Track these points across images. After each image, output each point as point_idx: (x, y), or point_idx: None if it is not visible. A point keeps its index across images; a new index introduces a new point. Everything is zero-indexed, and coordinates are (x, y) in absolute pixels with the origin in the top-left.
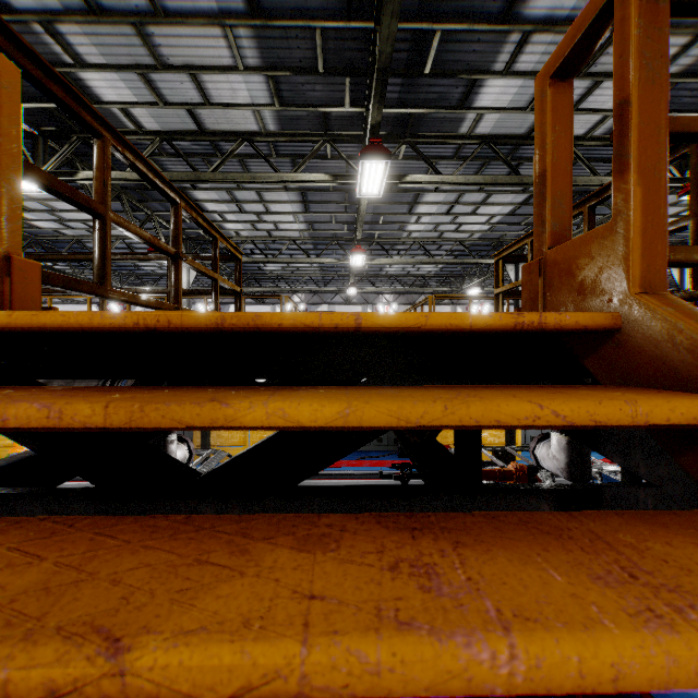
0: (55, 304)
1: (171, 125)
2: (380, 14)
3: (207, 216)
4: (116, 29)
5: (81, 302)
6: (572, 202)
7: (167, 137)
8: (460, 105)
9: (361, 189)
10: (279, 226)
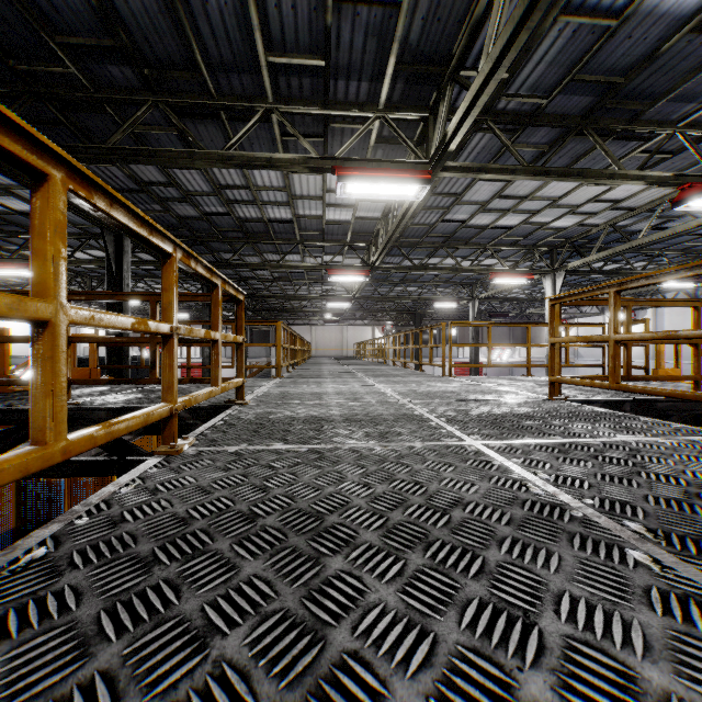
0: (579, 318)
1: (379, 209)
2: (255, 110)
3: (525, 228)
4: (300, 202)
5: (594, 314)
6: (1, 362)
7: (383, 217)
8: (390, 8)
9: (406, 195)
10: (611, 198)
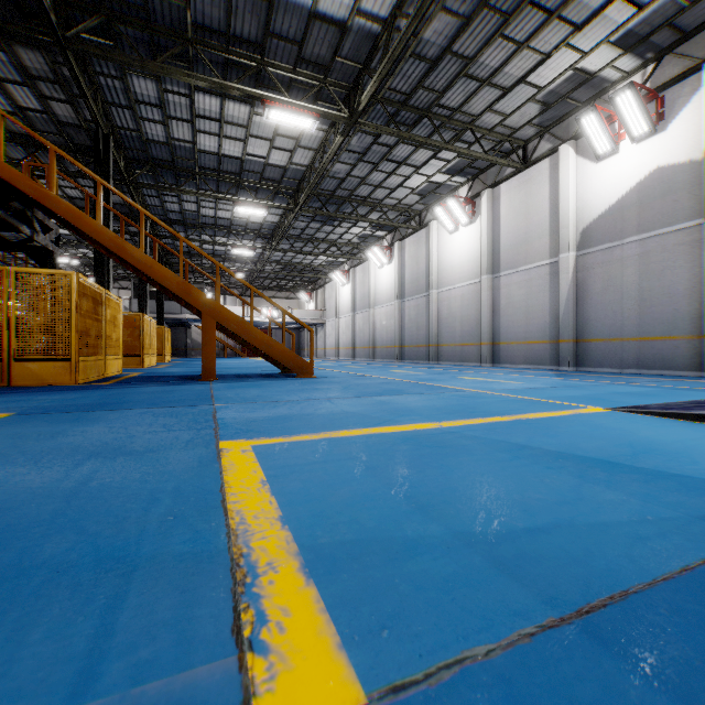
0: None
1: None
2: None
3: None
4: None
5: None
6: None
7: None
8: None
9: None
10: None
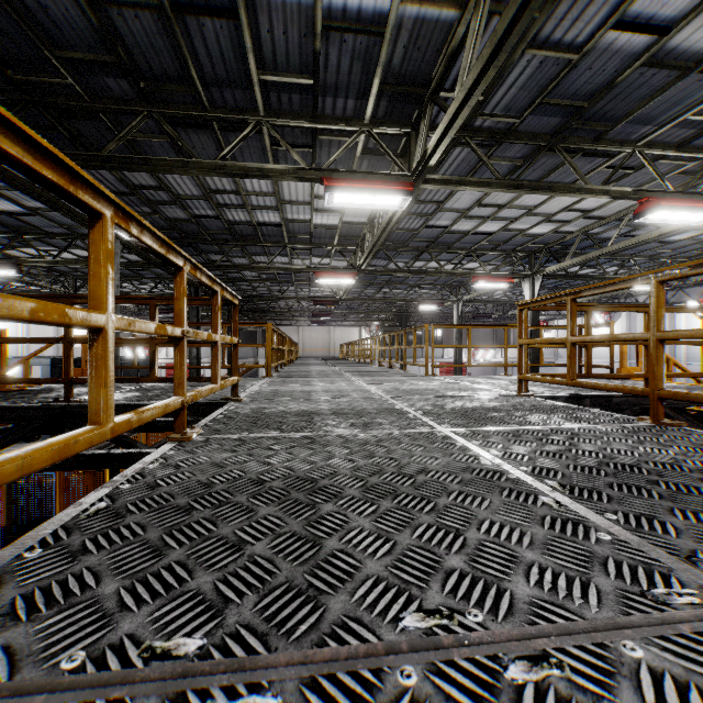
0: (558, 320)
1: (365, 214)
2: (246, 122)
3: (504, 234)
4: (288, 207)
5: None
6: None
7: (369, 222)
8: (374, 36)
9: (390, 205)
10: (582, 208)
